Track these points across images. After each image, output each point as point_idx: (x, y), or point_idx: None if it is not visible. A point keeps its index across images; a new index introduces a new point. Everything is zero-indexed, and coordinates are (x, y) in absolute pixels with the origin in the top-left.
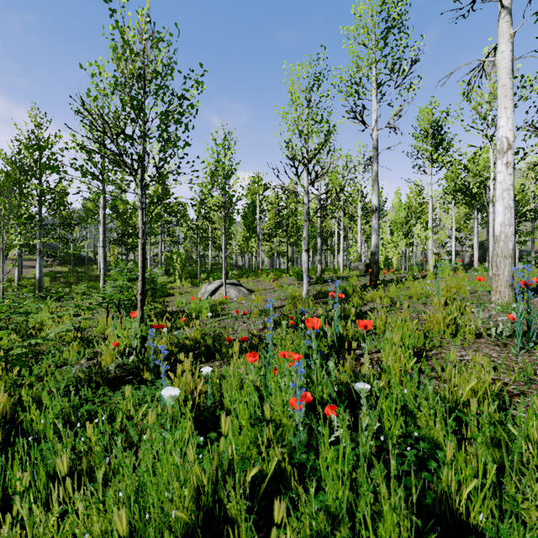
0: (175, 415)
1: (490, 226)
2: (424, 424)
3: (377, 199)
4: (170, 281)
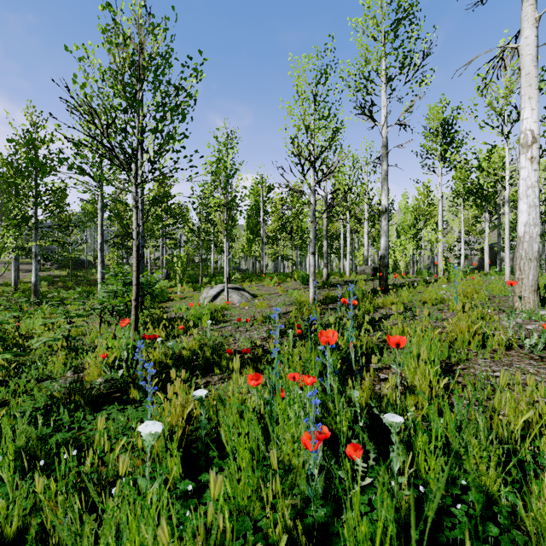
0: (160, 451)
1: (506, 228)
2: (473, 468)
3: (386, 199)
4: (171, 285)
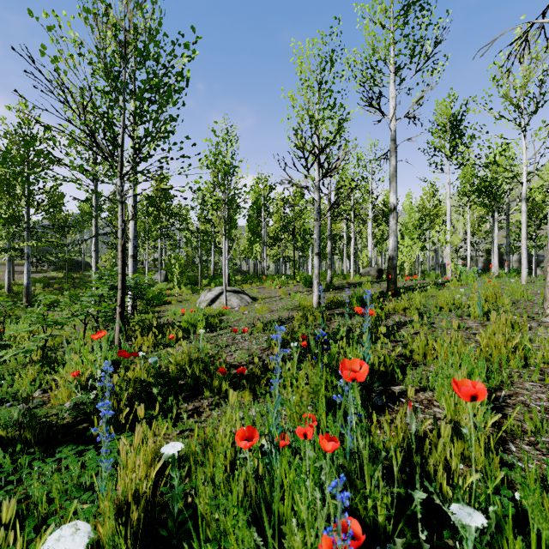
0: (107, 542)
1: (523, 227)
2: None
3: (395, 197)
4: (169, 287)
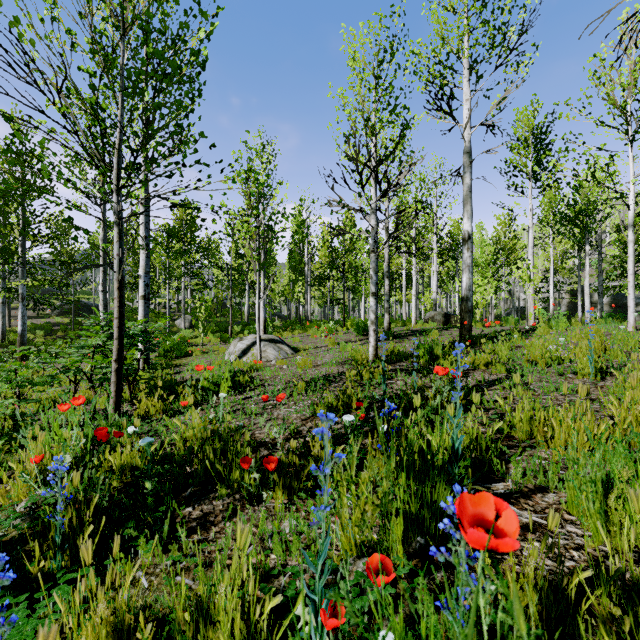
0: None
1: (629, 260)
2: None
3: (470, 223)
4: (194, 335)
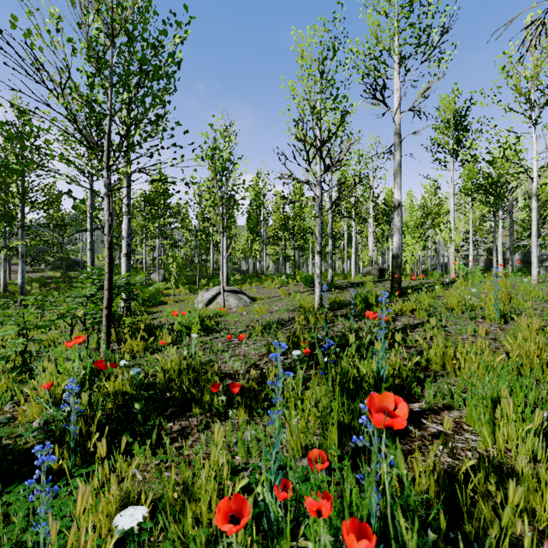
0: None
1: (533, 224)
2: None
3: (399, 193)
4: (167, 287)
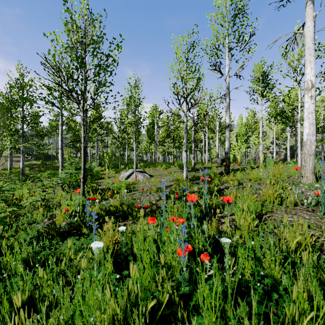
0: (101, 259)
1: (298, 136)
2: (267, 266)
3: (228, 119)
4: (102, 169)
